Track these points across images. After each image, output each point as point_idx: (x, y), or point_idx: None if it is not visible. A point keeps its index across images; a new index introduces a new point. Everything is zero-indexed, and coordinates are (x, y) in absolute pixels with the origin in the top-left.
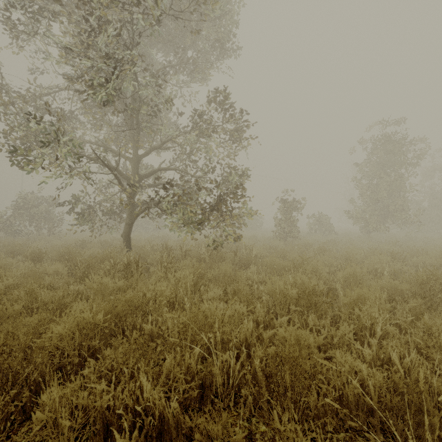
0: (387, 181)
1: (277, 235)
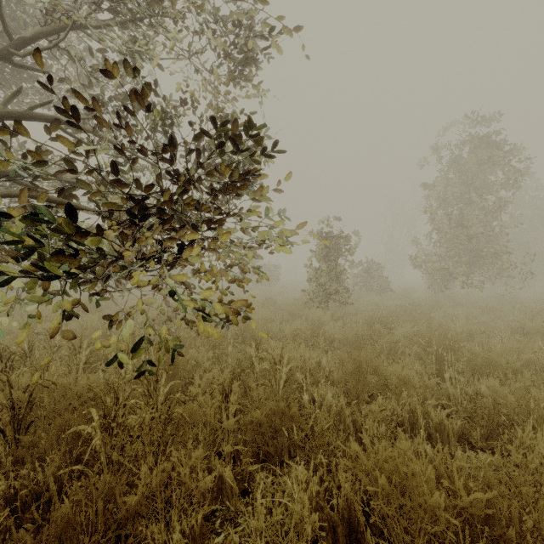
0: (482, 209)
1: (312, 298)
